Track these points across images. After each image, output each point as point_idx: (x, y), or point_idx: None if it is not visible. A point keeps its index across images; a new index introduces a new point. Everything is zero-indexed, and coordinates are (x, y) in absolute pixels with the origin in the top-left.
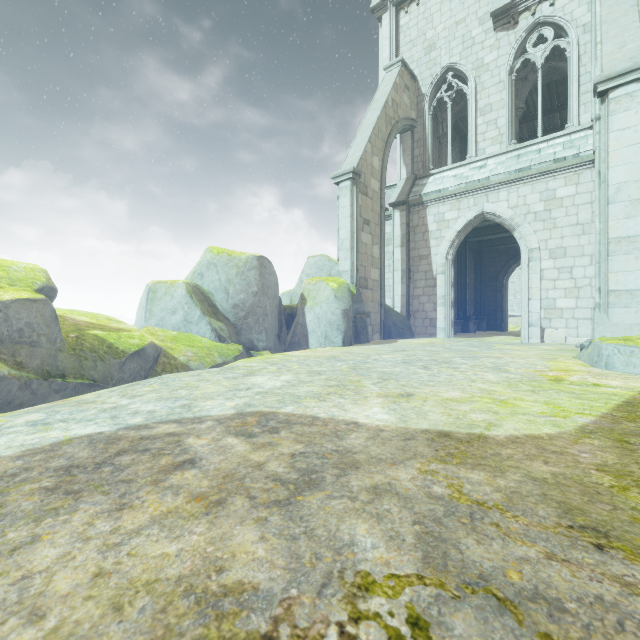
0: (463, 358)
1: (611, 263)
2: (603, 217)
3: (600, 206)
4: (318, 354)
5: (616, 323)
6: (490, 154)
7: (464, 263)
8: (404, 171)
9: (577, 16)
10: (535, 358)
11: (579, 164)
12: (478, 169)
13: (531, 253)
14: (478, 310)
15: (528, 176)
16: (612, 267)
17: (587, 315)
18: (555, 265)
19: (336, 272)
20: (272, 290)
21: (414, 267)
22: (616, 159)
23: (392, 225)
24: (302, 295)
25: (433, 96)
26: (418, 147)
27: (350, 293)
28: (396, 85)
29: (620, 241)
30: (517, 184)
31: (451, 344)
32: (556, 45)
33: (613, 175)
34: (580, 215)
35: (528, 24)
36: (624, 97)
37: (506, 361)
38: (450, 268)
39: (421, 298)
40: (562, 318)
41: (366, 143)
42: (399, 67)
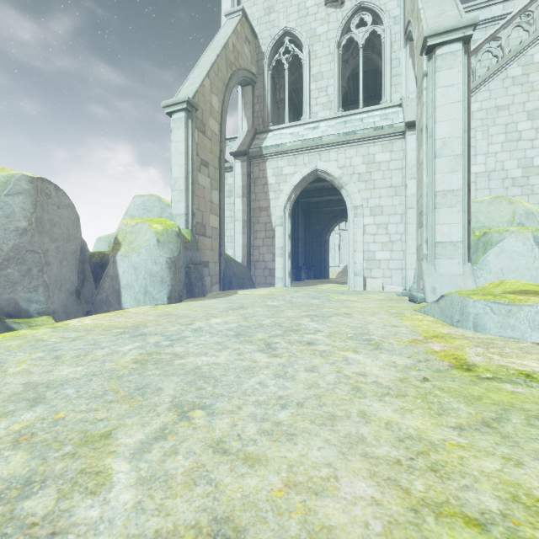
0: (312, 318)
1: (438, 215)
2: (430, 171)
3: (427, 160)
4: (116, 321)
5: (442, 274)
6: (322, 117)
7: (297, 220)
8: (245, 124)
9: (389, 8)
10: (384, 314)
11: (393, 134)
12: (312, 129)
13: (356, 210)
14: (307, 261)
15: (354, 140)
16: (439, 219)
17: (399, 266)
18: (375, 221)
19: (168, 215)
20: (64, 229)
21: (255, 218)
22: (442, 114)
23: (233, 175)
24: (115, 238)
25: (272, 56)
26: (258, 103)
27: (179, 238)
28: (237, 32)
29: (446, 194)
30: (345, 146)
31: (291, 295)
32: (374, 30)
33: (440, 130)
34: (393, 179)
35: (352, 6)
36: (449, 55)
37: (361, 321)
38: (288, 220)
39: (261, 249)
40: (380, 268)
41: (204, 76)
42: (240, 15)
